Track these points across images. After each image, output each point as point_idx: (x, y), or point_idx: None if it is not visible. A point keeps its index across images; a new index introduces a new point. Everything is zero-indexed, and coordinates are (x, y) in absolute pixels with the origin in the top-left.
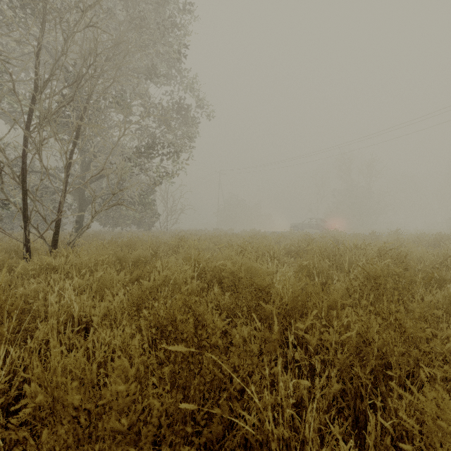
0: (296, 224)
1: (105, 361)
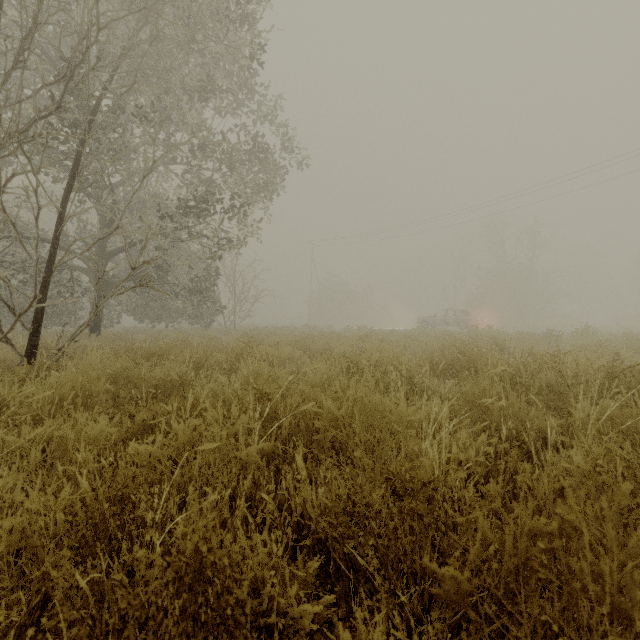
0: (425, 318)
1: None
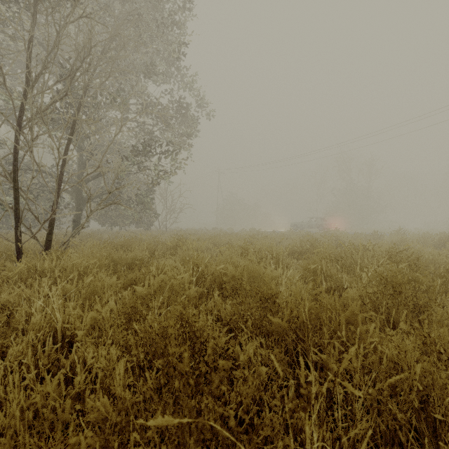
0: (296, 223)
1: (84, 391)
